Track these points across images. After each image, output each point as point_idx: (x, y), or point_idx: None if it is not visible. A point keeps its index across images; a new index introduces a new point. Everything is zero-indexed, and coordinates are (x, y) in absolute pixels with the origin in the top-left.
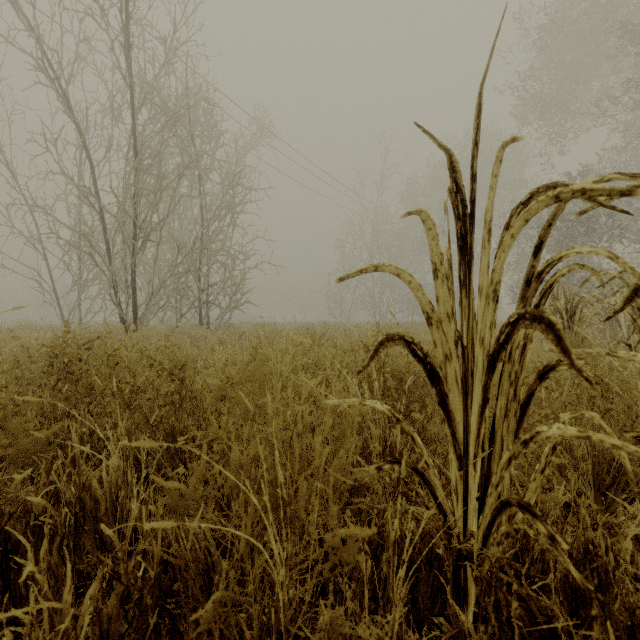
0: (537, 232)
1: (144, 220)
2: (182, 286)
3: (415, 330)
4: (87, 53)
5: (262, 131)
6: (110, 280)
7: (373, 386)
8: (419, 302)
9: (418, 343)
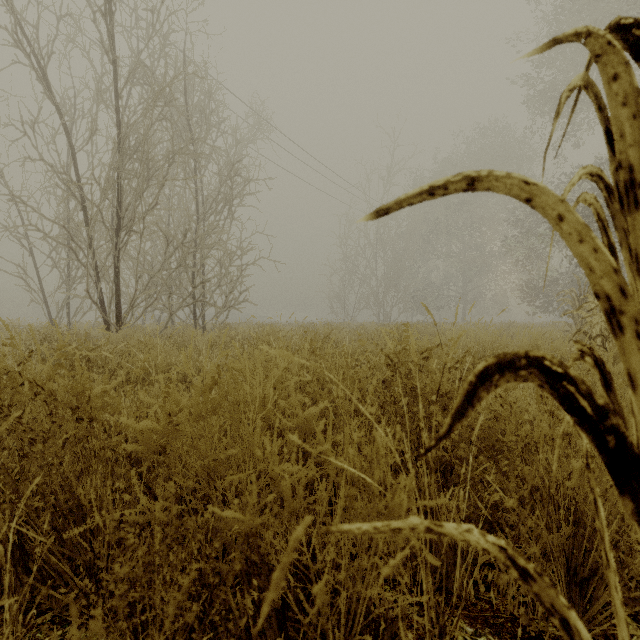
0: (550, 227)
1: (127, 209)
2: (175, 283)
3: (425, 331)
4: (74, 35)
5: (262, 124)
6: (87, 275)
7: (402, 417)
8: (585, 270)
9: (580, 377)
